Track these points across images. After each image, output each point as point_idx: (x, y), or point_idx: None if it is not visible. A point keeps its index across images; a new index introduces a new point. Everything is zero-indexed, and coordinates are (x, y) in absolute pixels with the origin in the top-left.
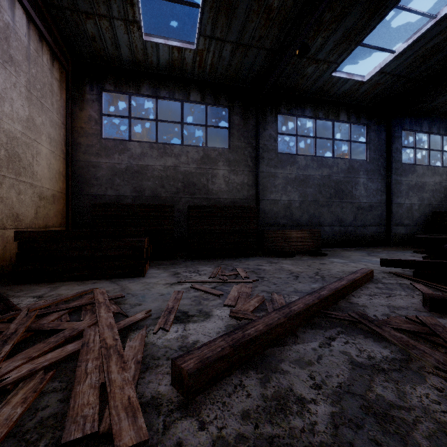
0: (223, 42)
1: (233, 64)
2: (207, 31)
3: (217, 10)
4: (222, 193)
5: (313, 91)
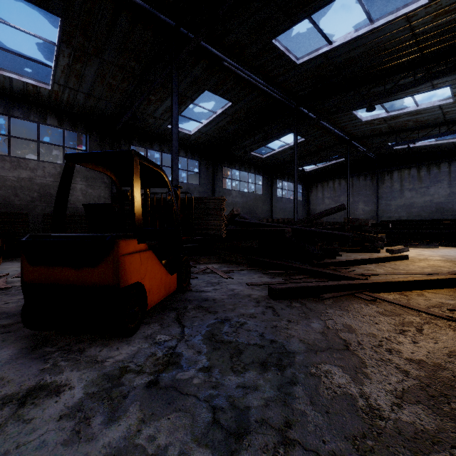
0: (77, 91)
1: (88, 105)
2: (61, 82)
3: (68, 74)
4: (80, 203)
5: (158, 133)
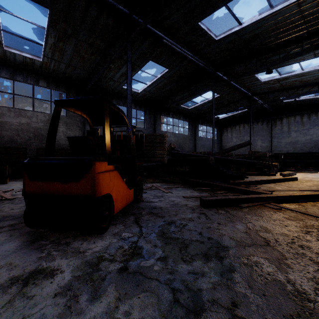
0: (60, 62)
1: (67, 72)
2: (49, 56)
3: (54, 50)
4: (62, 141)
5: (116, 91)
